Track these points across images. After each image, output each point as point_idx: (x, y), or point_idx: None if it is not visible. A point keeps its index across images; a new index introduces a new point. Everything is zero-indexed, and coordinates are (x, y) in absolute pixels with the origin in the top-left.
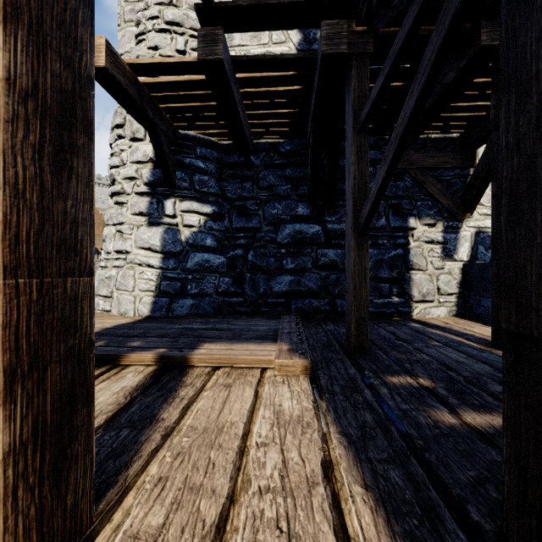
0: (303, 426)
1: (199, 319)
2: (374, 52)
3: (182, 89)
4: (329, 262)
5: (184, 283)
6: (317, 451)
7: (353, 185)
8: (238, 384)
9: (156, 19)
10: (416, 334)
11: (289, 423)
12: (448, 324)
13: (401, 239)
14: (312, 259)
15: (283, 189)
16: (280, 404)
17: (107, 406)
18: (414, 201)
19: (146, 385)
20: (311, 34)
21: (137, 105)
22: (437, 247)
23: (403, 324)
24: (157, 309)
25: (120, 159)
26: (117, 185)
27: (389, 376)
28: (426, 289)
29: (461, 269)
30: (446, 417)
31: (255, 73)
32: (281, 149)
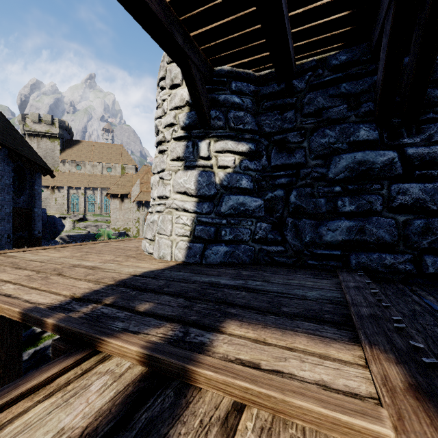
0: None
1: (232, 271)
2: None
3: None
4: (410, 202)
5: (218, 228)
6: None
7: None
8: None
9: None
10: None
11: None
12: None
13: None
14: (383, 198)
15: (336, 110)
16: None
17: None
18: None
19: (101, 434)
20: None
21: (163, 27)
22: None
23: None
24: (191, 255)
25: (162, 109)
26: (160, 134)
27: None
28: None
29: None
30: None
31: None
32: (333, 61)
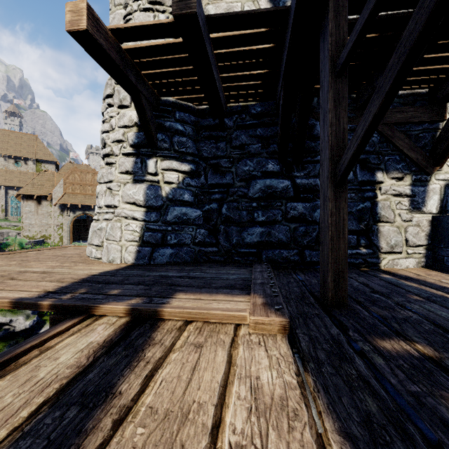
0: (289, 415)
1: (177, 267)
2: None
3: (161, 54)
4: (297, 215)
5: (164, 234)
6: None
7: (330, 133)
8: (209, 344)
9: None
10: (391, 287)
11: (270, 410)
12: (420, 276)
13: (369, 192)
14: (282, 212)
15: (254, 147)
16: (258, 376)
17: (65, 370)
18: (381, 156)
19: (114, 341)
20: (280, 3)
21: (120, 70)
22: (405, 200)
23: (373, 275)
24: (141, 257)
25: (110, 125)
26: (107, 147)
27: (379, 339)
28: (394, 240)
29: (430, 221)
30: None
31: (228, 32)
32: (252, 111)
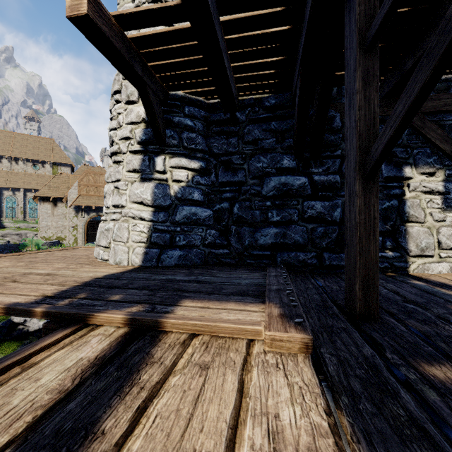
0: None
1: (185, 270)
2: None
3: (168, 42)
4: (315, 215)
5: (173, 235)
6: None
7: (358, 118)
8: (217, 365)
9: None
10: (426, 295)
11: None
12: None
13: (396, 189)
14: (298, 211)
15: (268, 142)
16: (276, 413)
17: (44, 395)
18: (410, 149)
19: (108, 357)
20: None
21: (125, 60)
22: (437, 198)
23: (403, 281)
24: (148, 259)
25: (117, 122)
26: (115, 145)
27: (426, 364)
28: (425, 242)
29: None
30: None
31: (240, 13)
32: (266, 103)
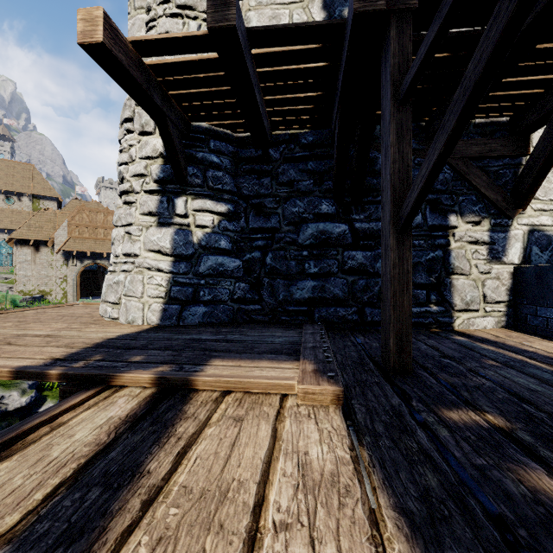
0: (340, 492)
1: (212, 329)
2: (417, 10)
3: (192, 71)
4: (356, 266)
5: (196, 289)
6: (364, 545)
7: (392, 171)
8: (251, 418)
9: (167, 3)
10: (464, 351)
11: (319, 486)
12: (499, 338)
13: (441, 239)
14: (338, 262)
15: (305, 184)
16: (306, 451)
17: (83, 448)
18: (455, 196)
19: (139, 415)
20: (336, 11)
21: (142, 90)
22: (482, 248)
23: (445, 337)
24: (167, 317)
25: (129, 155)
26: (125, 183)
27: (446, 409)
28: (470, 296)
29: (512, 274)
30: (546, 482)
31: (273, 47)
32: (303, 140)
